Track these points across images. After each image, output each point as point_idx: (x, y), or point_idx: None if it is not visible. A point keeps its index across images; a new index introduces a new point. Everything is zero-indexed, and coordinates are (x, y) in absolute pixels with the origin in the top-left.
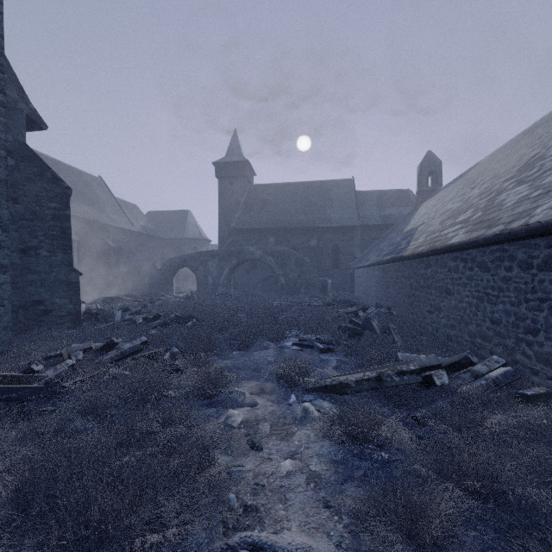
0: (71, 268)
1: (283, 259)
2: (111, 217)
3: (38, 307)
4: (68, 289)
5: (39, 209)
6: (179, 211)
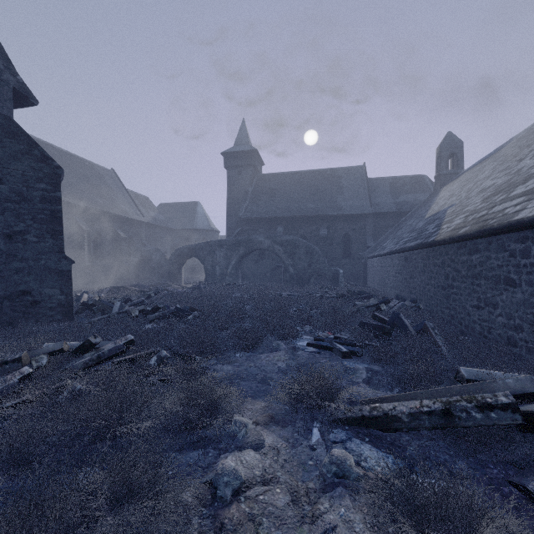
0: (62, 255)
1: (292, 248)
2: (122, 208)
3: (25, 298)
4: (59, 278)
5: (26, 190)
6: (189, 203)
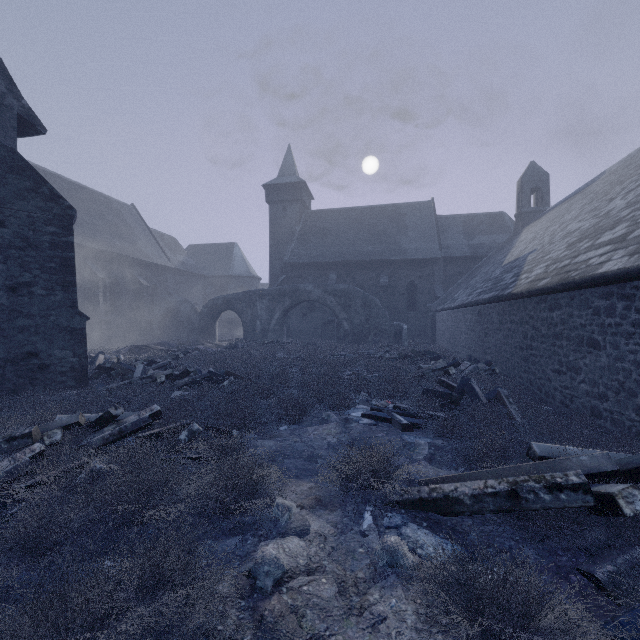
0: (74, 311)
1: (347, 299)
2: (144, 251)
3: (31, 361)
4: (71, 337)
5: (33, 234)
6: (224, 244)
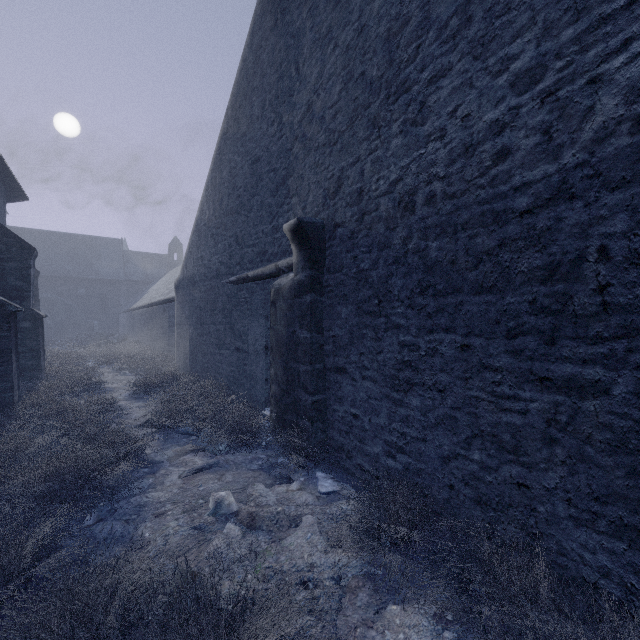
0: None
1: (50, 304)
2: None
3: None
4: None
5: None
6: None
